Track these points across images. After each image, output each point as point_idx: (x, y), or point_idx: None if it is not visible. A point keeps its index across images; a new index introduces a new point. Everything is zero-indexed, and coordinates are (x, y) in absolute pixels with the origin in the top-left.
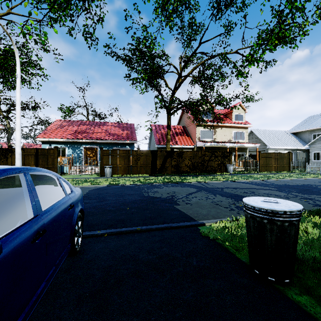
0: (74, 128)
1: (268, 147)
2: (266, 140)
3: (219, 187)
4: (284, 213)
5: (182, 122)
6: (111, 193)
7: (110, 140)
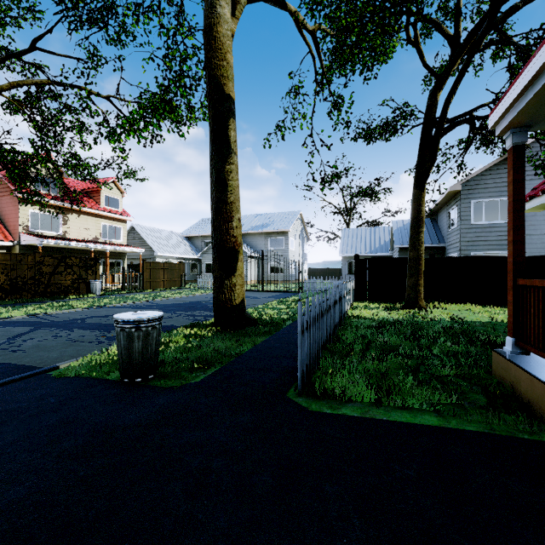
0: None
1: (156, 253)
2: (153, 243)
3: (78, 318)
4: (148, 320)
5: None
6: None
7: None
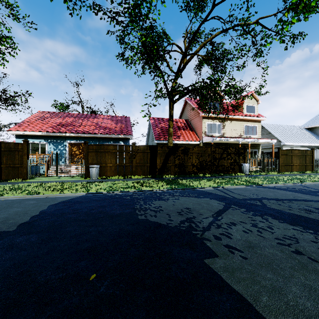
0: (58, 120)
1: (283, 143)
2: (279, 135)
3: (254, 198)
4: None
5: (185, 115)
6: (82, 212)
7: (100, 134)
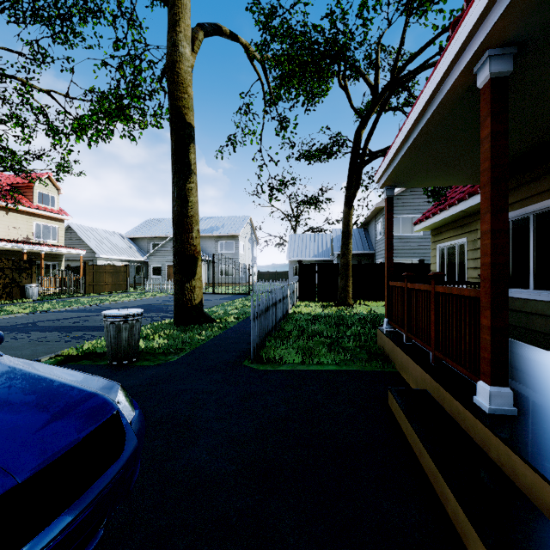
0: None
1: (98, 255)
2: (94, 244)
3: (28, 323)
4: (133, 315)
5: None
6: None
7: None
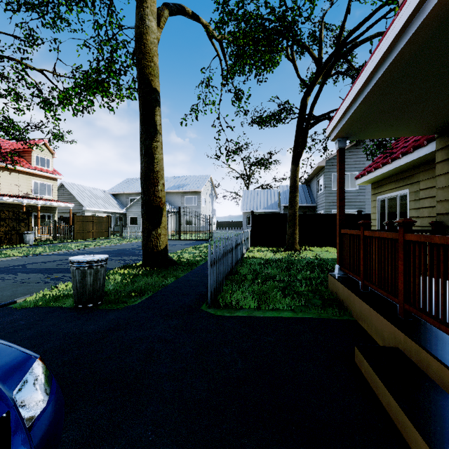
0: None
1: (85, 208)
2: (82, 199)
3: (19, 265)
4: (98, 261)
5: None
6: None
7: None
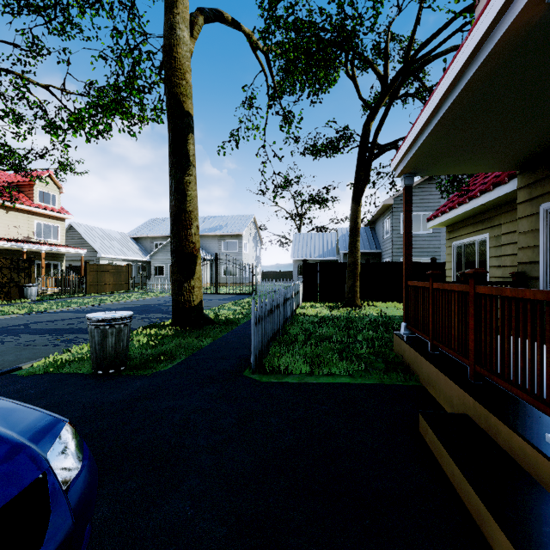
0: None
1: (100, 255)
2: (96, 243)
3: (20, 324)
4: (121, 318)
5: None
6: None
7: None
